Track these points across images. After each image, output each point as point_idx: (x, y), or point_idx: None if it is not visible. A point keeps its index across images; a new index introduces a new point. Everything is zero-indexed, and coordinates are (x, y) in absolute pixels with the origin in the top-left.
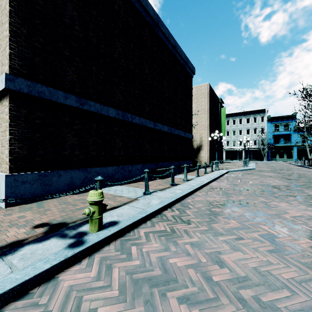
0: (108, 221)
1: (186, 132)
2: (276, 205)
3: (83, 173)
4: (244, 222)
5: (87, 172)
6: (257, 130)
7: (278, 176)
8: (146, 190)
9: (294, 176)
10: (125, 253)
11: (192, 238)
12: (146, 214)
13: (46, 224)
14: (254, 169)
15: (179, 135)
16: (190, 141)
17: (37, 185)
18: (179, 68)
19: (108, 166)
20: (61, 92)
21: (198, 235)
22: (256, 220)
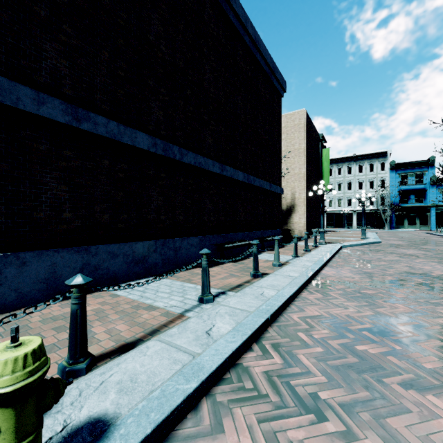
0: (82, 420)
1: (273, 183)
2: None
3: (79, 256)
4: None
5: (90, 254)
6: (374, 183)
7: (430, 255)
8: (203, 293)
9: None
10: None
11: None
12: (199, 382)
13: None
14: (380, 243)
15: (261, 187)
16: (278, 197)
17: None
18: (261, 78)
19: (136, 242)
20: (28, 90)
21: None
22: None
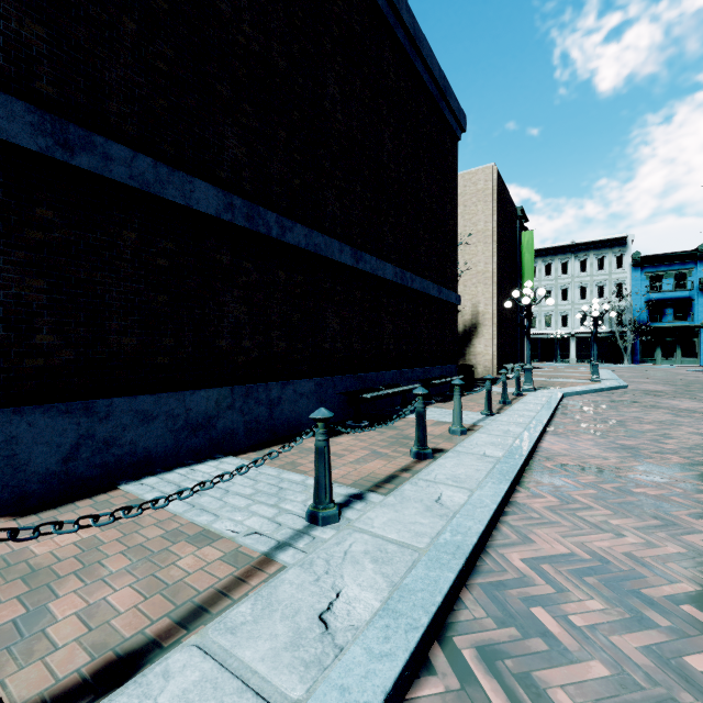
0: None
1: (444, 286)
2: None
3: (71, 422)
4: None
5: (96, 417)
6: (605, 289)
7: None
8: (318, 503)
9: None
10: None
11: None
12: None
13: None
14: (625, 389)
15: (424, 293)
16: (452, 311)
17: None
18: (424, 104)
19: (192, 390)
20: None
21: None
22: None
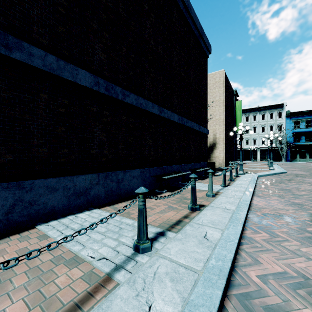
0: None
1: (201, 125)
2: None
3: (10, 193)
4: None
5: (24, 190)
6: (273, 127)
7: None
8: (139, 240)
9: None
10: None
11: None
12: None
13: None
14: (286, 173)
15: (192, 128)
16: (205, 137)
17: None
18: (192, 39)
19: (77, 175)
20: None
21: None
22: None
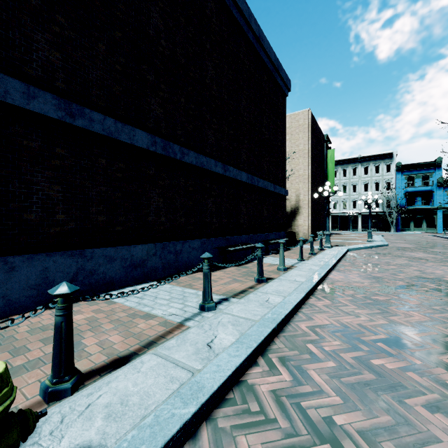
0: None
1: (277, 184)
2: None
3: (73, 261)
4: None
5: (85, 258)
6: (380, 185)
7: (440, 259)
8: (205, 301)
9: None
10: None
11: None
12: (198, 405)
13: None
14: (387, 246)
15: (265, 189)
16: (282, 199)
17: None
18: (265, 76)
19: (134, 245)
20: (17, 83)
21: None
22: None
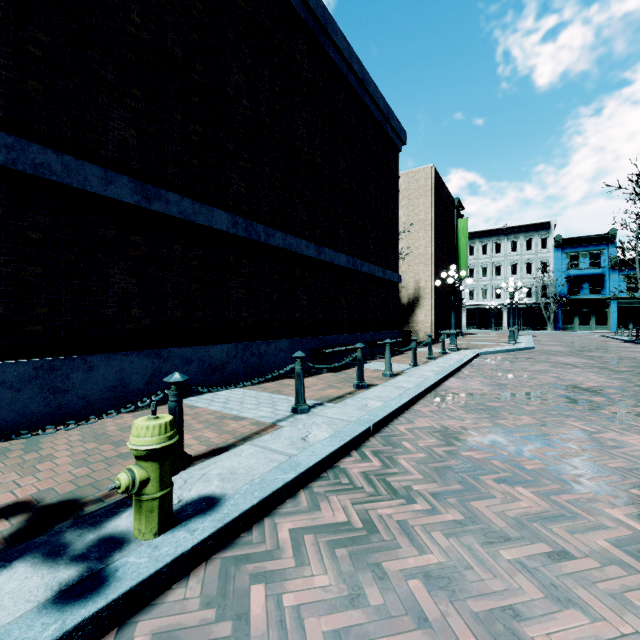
0: (193, 497)
1: (388, 268)
2: (618, 441)
3: (149, 361)
4: (555, 495)
5: (162, 359)
6: (532, 266)
7: (591, 364)
8: (297, 403)
9: (627, 365)
10: (229, 616)
11: (424, 551)
12: (297, 473)
13: (25, 504)
14: (532, 349)
15: (371, 274)
16: (395, 287)
17: (32, 393)
18: (371, 128)
19: (213, 345)
20: (95, 168)
21: (441, 540)
22: (583, 487)
